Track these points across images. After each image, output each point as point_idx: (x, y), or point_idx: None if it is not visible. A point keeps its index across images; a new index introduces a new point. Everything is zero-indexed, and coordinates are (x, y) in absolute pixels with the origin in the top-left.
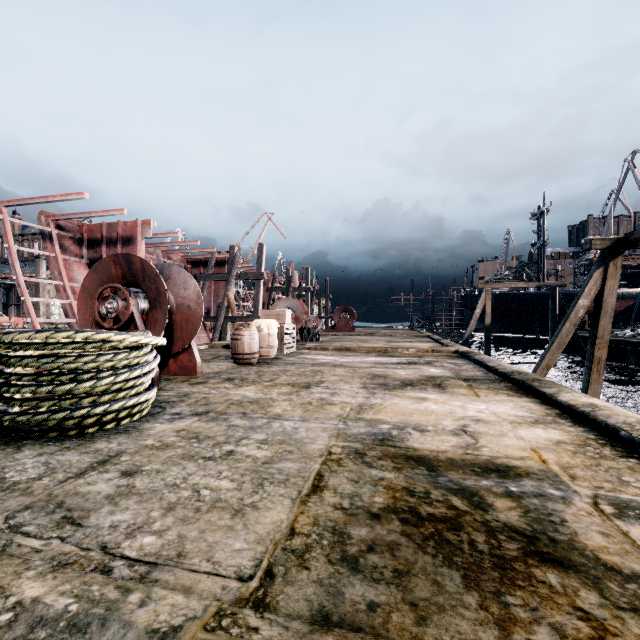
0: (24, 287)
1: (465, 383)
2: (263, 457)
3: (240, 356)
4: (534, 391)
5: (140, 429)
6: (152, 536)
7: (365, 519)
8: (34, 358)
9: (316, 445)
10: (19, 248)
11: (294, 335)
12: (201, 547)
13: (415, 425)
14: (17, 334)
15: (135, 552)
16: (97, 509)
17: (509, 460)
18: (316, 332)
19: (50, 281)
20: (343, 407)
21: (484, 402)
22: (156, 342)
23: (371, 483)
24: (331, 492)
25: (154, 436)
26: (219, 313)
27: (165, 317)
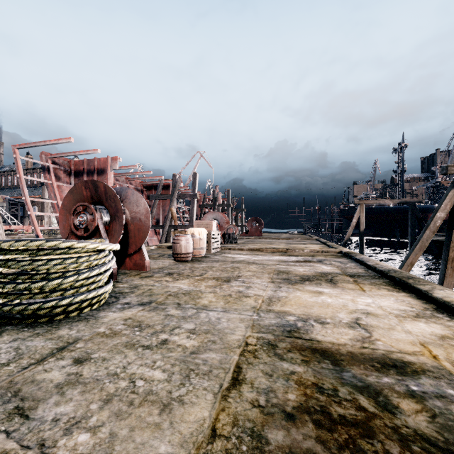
0: (30, 205)
1: (351, 279)
2: (191, 347)
3: (178, 255)
4: (410, 287)
5: (96, 317)
6: (87, 433)
7: (281, 420)
8: (15, 261)
9: (235, 335)
10: (27, 177)
11: (218, 239)
12: (129, 449)
13: (316, 317)
14: (1, 243)
15: (68, 453)
16: (46, 399)
17: (403, 355)
18: (234, 236)
19: (48, 200)
20: (256, 299)
21: (370, 296)
22: (111, 248)
23: (283, 377)
24: (248, 386)
25: (106, 324)
26: (165, 223)
27: (121, 227)
